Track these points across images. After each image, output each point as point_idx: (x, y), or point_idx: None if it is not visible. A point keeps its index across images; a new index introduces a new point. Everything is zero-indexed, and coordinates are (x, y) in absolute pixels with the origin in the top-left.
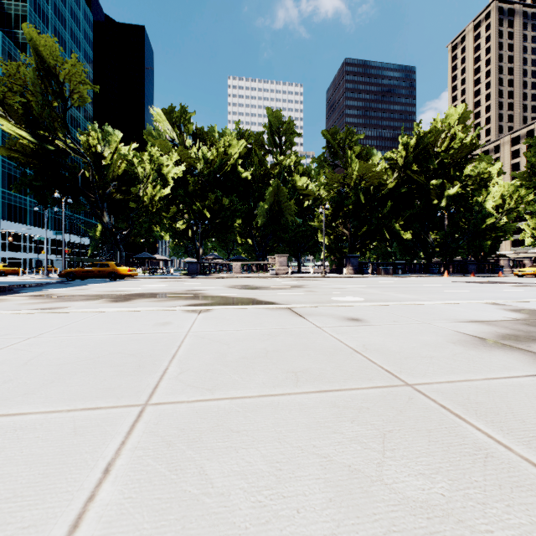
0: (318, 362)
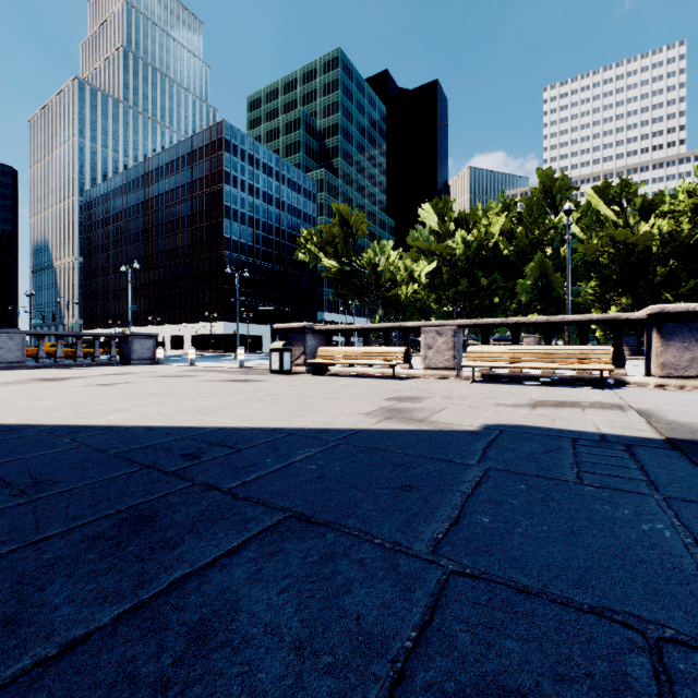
0: None
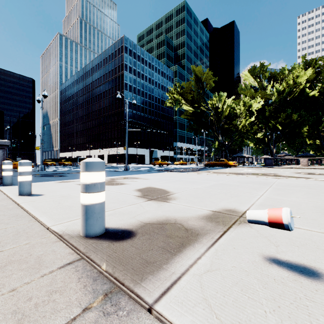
0: (322, 188)
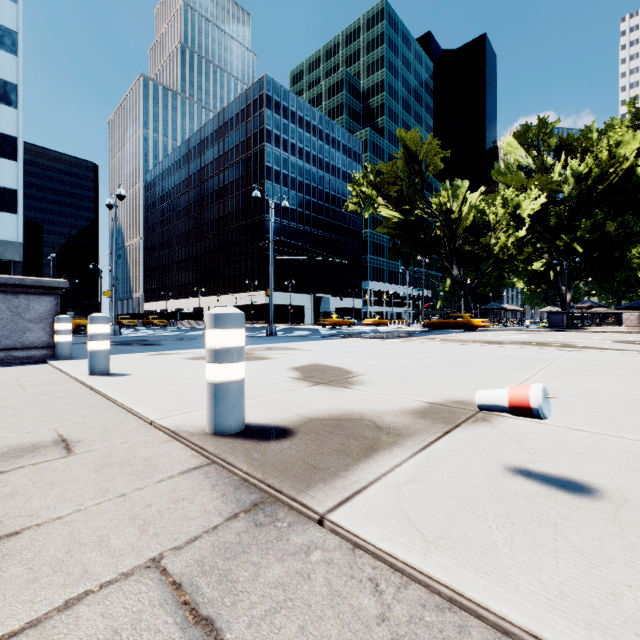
0: None
